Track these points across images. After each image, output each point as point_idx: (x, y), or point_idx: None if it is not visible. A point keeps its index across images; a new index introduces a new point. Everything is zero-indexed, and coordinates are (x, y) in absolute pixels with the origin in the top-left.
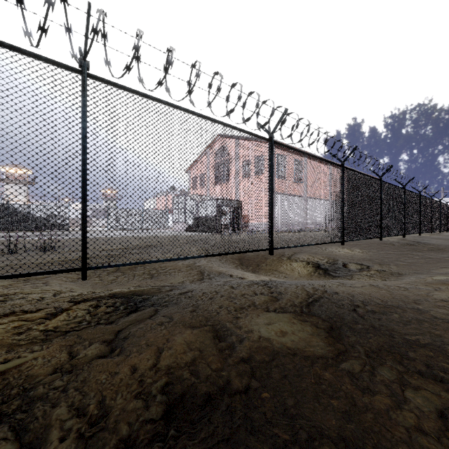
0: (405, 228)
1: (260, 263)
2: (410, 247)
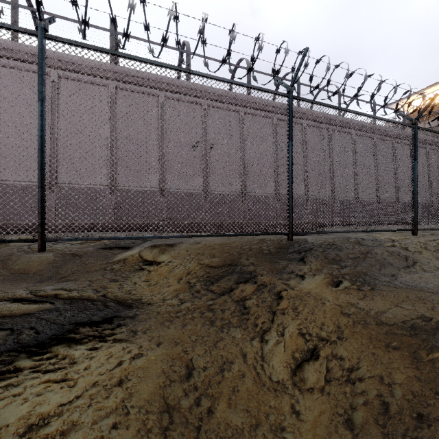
0: None
1: None
2: None
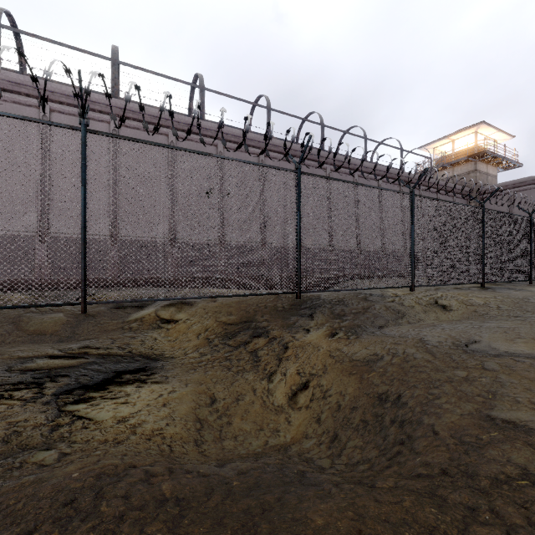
0: None
1: None
2: None
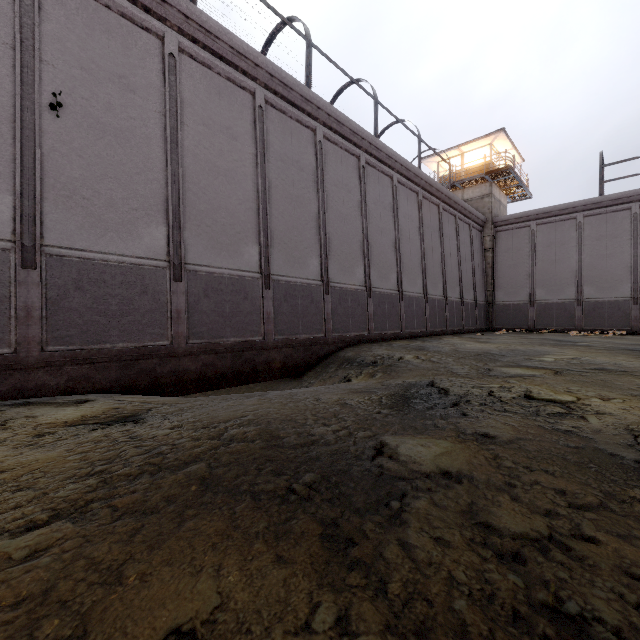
0: None
1: None
2: None
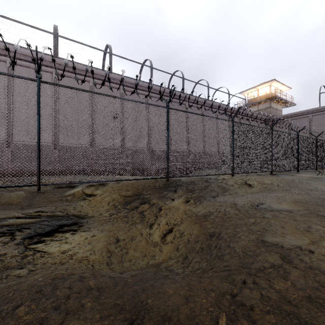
0: None
1: None
2: None
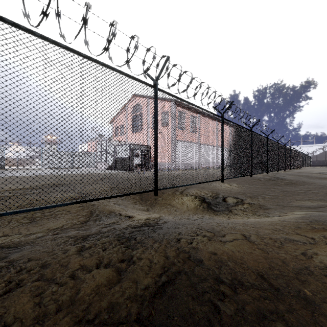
0: (268, 167)
1: (157, 197)
2: (272, 182)
